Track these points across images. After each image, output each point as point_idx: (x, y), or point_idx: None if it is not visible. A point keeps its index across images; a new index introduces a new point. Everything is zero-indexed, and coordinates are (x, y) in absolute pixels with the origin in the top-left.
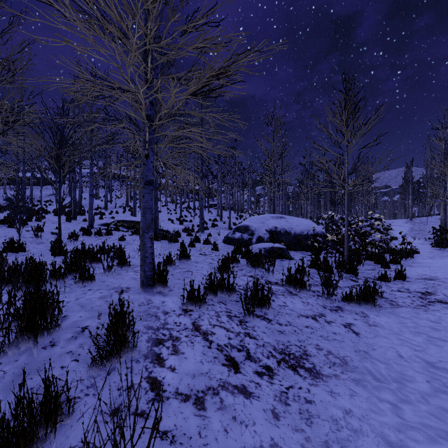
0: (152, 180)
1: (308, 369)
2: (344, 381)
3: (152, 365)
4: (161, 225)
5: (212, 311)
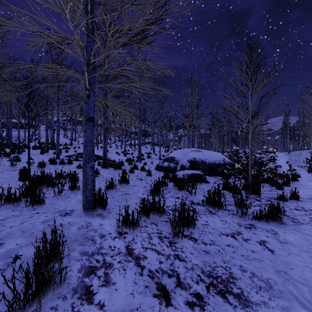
0: (93, 117)
1: (236, 295)
2: (274, 310)
3: (80, 302)
4: (110, 156)
5: (145, 232)
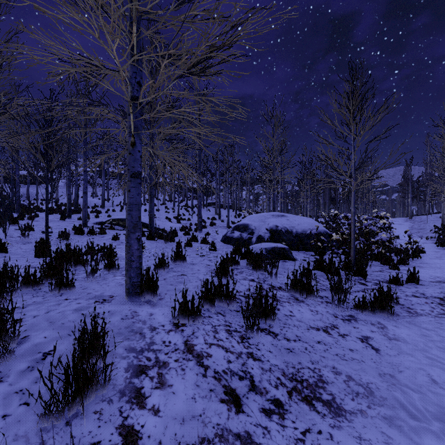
0: (139, 172)
1: (326, 402)
2: (373, 419)
3: (129, 406)
4: (158, 223)
5: (208, 325)
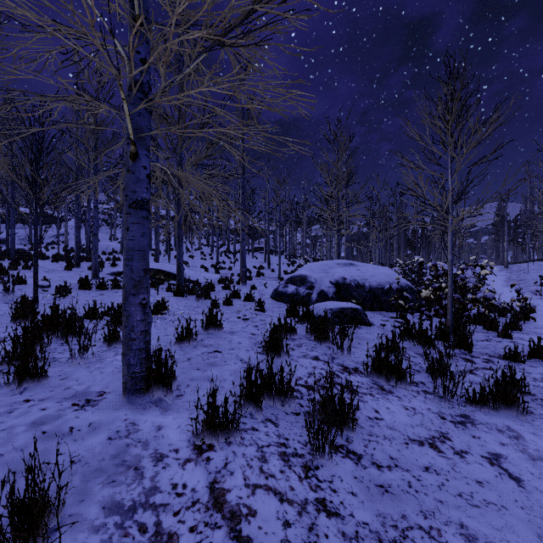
0: (144, 201)
1: None
2: None
3: None
4: (190, 274)
5: (251, 445)
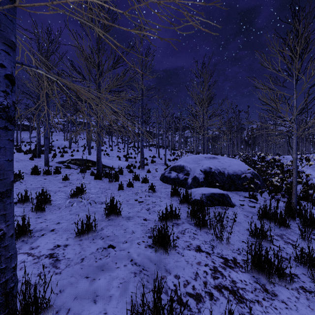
0: (0, 107)
1: None
2: None
3: None
4: (108, 162)
5: None
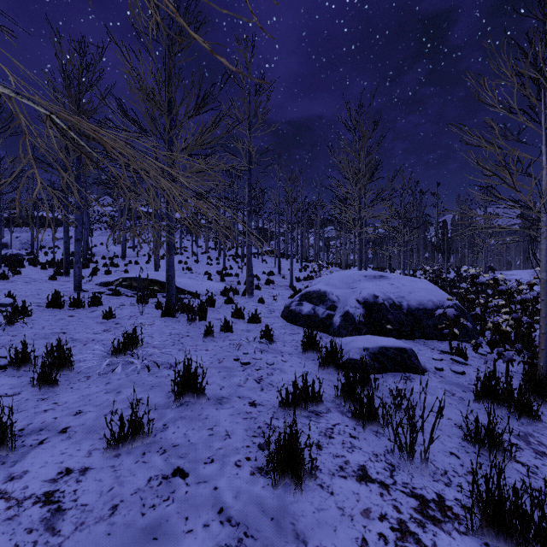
0: None
1: None
2: None
3: None
4: (189, 284)
5: None
